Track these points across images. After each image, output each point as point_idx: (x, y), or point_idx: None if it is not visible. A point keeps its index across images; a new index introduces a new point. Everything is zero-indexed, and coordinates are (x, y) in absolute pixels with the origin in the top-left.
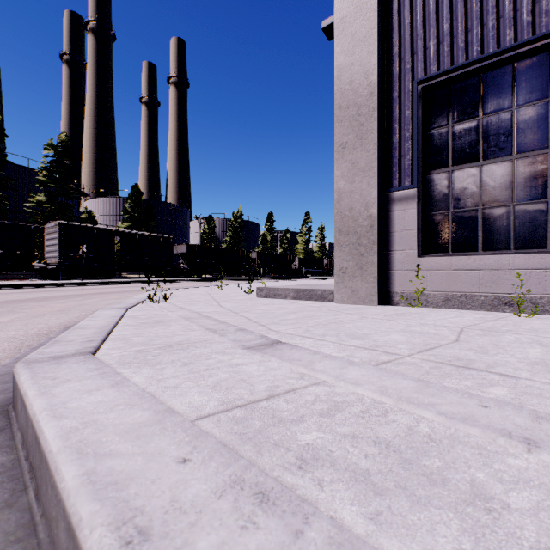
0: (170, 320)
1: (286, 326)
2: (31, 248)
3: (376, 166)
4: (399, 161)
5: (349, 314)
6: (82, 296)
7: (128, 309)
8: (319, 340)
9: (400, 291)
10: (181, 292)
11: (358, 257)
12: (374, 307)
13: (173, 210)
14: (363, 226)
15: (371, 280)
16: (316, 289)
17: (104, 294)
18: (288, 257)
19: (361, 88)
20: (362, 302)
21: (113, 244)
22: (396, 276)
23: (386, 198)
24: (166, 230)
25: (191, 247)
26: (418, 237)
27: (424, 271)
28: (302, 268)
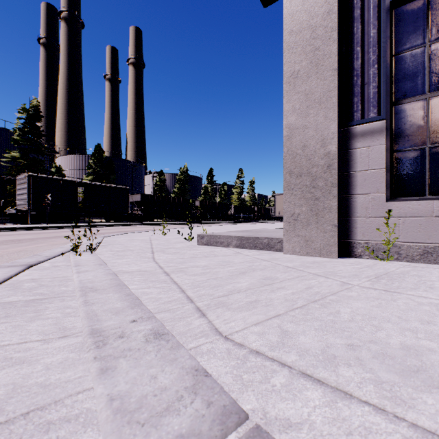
0: (59, 293)
1: (241, 313)
2: (4, 197)
3: (336, 95)
4: (362, 89)
5: (317, 275)
6: (34, 240)
7: (31, 267)
8: (338, 397)
9: (364, 241)
10: (124, 238)
11: (313, 201)
12: (335, 260)
13: (130, 165)
14: (318, 166)
15: (329, 228)
16: (262, 237)
17: (57, 238)
18: (225, 205)
19: (316, 6)
20: (317, 254)
21: (77, 193)
22: (358, 223)
23: (345, 134)
24: (124, 183)
25: (144, 197)
26: (385, 178)
27: (396, 218)
28: (237, 214)
